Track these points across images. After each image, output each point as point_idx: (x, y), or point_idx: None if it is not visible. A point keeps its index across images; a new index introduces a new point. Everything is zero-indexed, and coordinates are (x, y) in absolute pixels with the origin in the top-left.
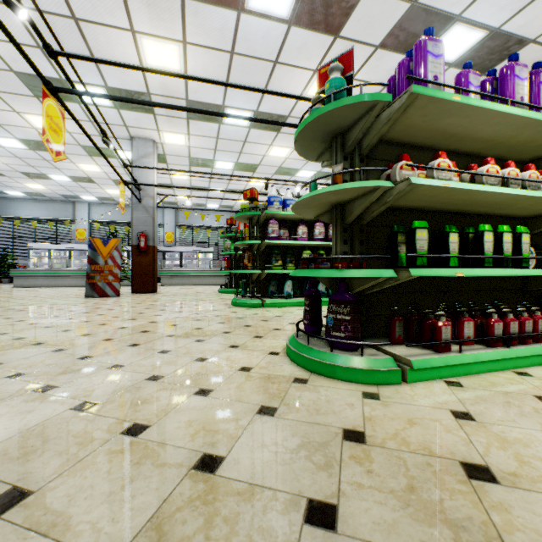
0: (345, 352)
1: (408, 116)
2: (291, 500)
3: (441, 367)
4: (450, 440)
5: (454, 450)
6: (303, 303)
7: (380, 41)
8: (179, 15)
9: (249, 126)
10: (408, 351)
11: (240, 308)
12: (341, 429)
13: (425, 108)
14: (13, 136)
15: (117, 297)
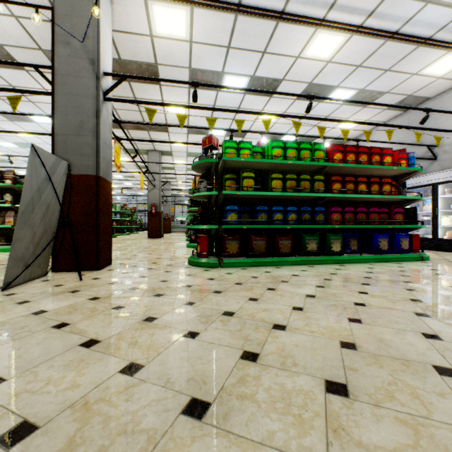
0: None
1: None
2: None
3: None
4: None
5: None
6: None
7: None
8: None
9: None
10: None
11: None
12: None
13: None
14: None
15: None
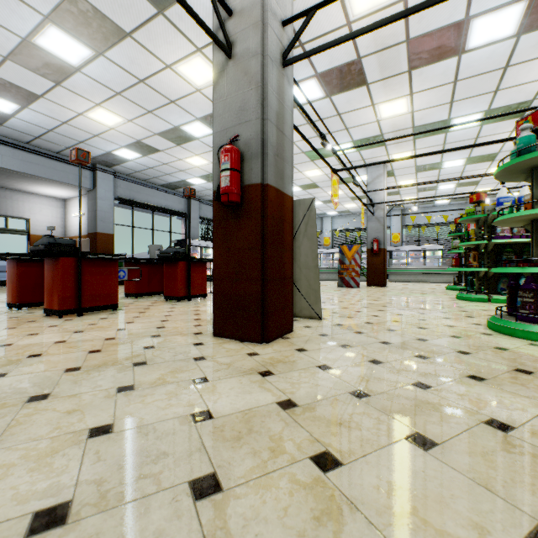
0: (528, 323)
1: None
2: (452, 349)
3: None
4: None
5: None
6: None
7: None
8: (406, 82)
9: (480, 124)
10: None
11: (463, 301)
12: (495, 346)
13: None
14: (296, 185)
15: (357, 288)
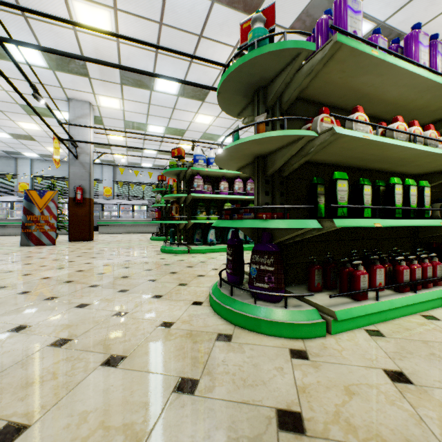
0: (269, 304)
1: (328, 70)
2: None
3: (361, 315)
4: (399, 418)
5: (409, 436)
6: (225, 249)
7: (290, 25)
8: None
9: (177, 94)
10: (329, 300)
11: (168, 255)
12: (274, 411)
13: (345, 62)
14: None
15: (53, 245)
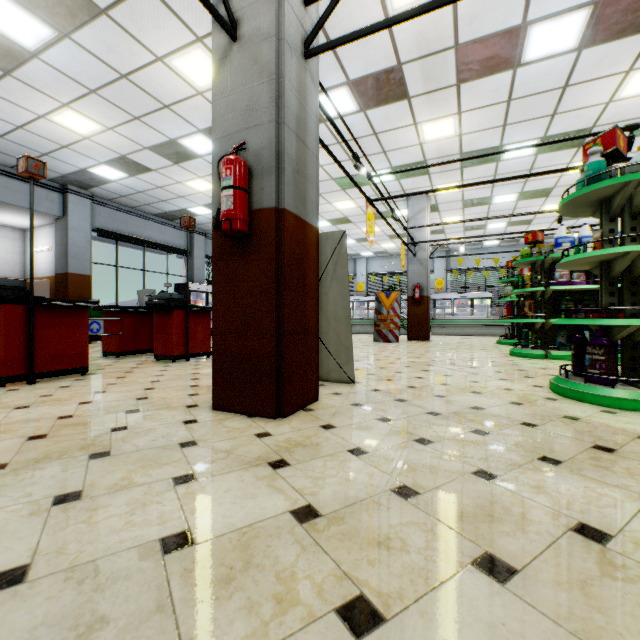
0: (598, 385)
1: None
2: (515, 420)
3: None
4: None
5: None
6: None
7: None
8: (454, 98)
9: (535, 153)
10: None
11: (518, 358)
12: (564, 415)
13: None
14: (324, 219)
15: (397, 343)
